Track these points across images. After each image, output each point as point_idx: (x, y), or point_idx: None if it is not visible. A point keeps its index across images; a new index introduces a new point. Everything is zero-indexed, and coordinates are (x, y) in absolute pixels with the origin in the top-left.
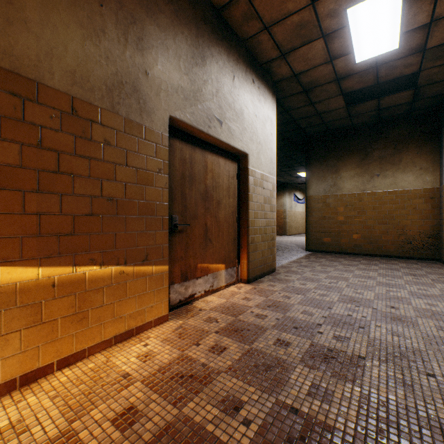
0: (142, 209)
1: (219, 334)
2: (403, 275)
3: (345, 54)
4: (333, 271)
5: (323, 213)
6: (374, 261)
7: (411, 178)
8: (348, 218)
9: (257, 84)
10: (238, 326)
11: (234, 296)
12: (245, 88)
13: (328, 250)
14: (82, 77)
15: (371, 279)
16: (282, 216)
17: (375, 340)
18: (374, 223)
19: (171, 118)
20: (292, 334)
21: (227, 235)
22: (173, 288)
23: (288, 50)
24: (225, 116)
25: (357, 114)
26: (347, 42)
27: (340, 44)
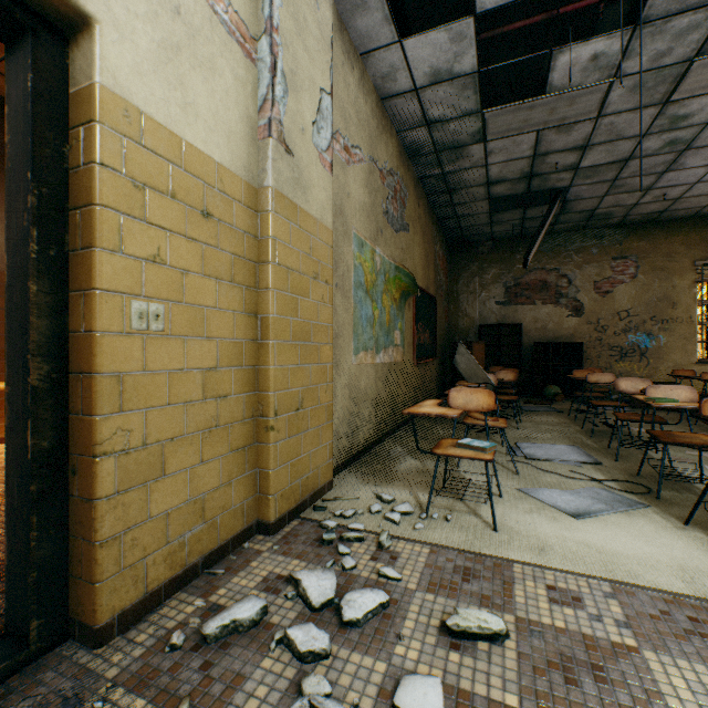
0: None
1: None
2: None
3: None
4: None
5: None
6: None
7: None
8: None
9: None
10: None
11: None
12: None
13: None
14: (3, 256)
15: None
16: None
17: None
18: None
19: None
20: None
21: None
22: None
23: None
24: None
25: None
26: None
27: None
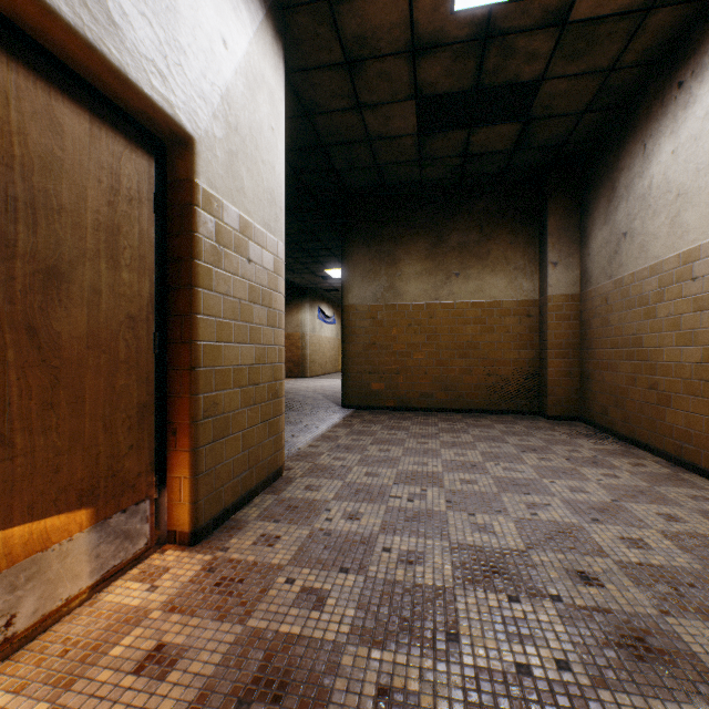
0: None
1: None
2: (520, 453)
3: None
4: (404, 457)
5: (373, 337)
6: (459, 423)
7: (504, 283)
8: (413, 348)
9: None
10: None
11: (110, 652)
12: None
13: (381, 405)
14: None
15: (479, 471)
16: (299, 345)
17: None
18: (453, 355)
19: None
20: None
21: (108, 398)
22: None
23: None
24: None
25: (432, 158)
26: None
27: None
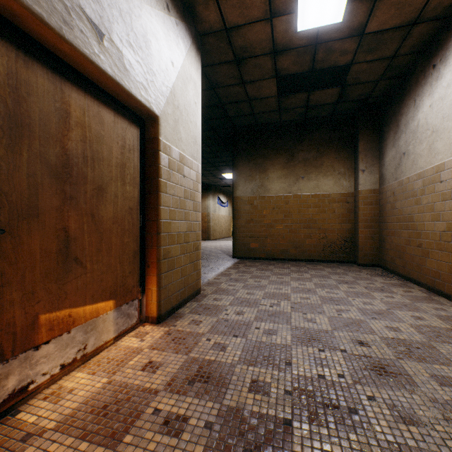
0: None
1: None
2: (338, 284)
3: (288, 12)
4: (269, 285)
5: (251, 216)
6: (303, 267)
7: (331, 182)
8: (276, 222)
9: (173, 17)
10: None
11: (128, 363)
12: (153, 7)
13: (256, 257)
14: None
15: (312, 293)
16: (205, 220)
17: (394, 451)
18: (300, 226)
19: None
20: None
21: (121, 248)
22: None
23: None
24: (110, 27)
25: (287, 109)
26: None
27: None
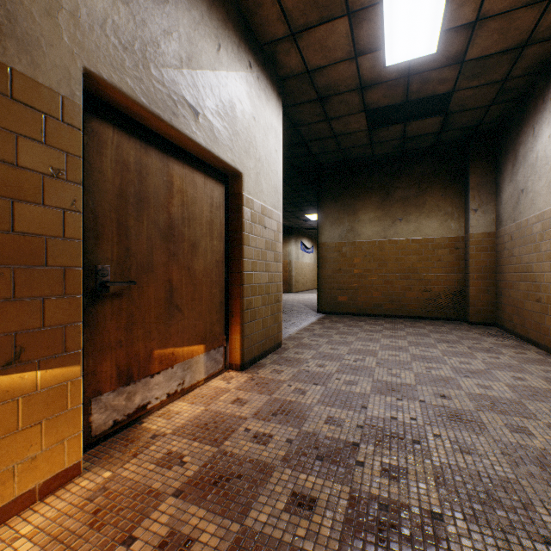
0: (4, 250)
1: (182, 497)
2: (436, 343)
3: (374, 50)
4: (355, 342)
5: (339, 265)
6: (399, 325)
7: (436, 225)
8: (368, 272)
9: (255, 72)
10: (221, 469)
11: (219, 398)
12: (237, 71)
13: (344, 312)
14: None
15: (403, 350)
16: (286, 269)
17: (443, 467)
18: (397, 277)
19: (90, 76)
20: (316, 475)
21: (209, 298)
22: (98, 402)
23: (300, 27)
24: (203, 104)
25: (380, 142)
26: (378, 31)
27: (370, 31)
